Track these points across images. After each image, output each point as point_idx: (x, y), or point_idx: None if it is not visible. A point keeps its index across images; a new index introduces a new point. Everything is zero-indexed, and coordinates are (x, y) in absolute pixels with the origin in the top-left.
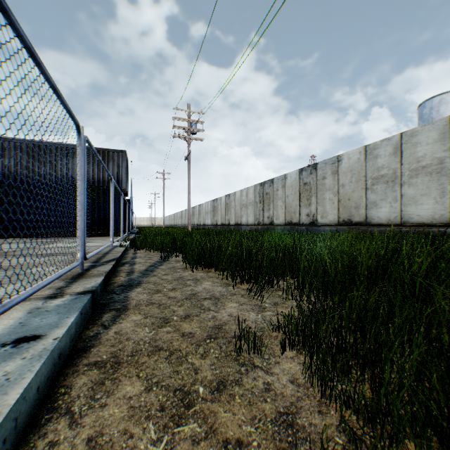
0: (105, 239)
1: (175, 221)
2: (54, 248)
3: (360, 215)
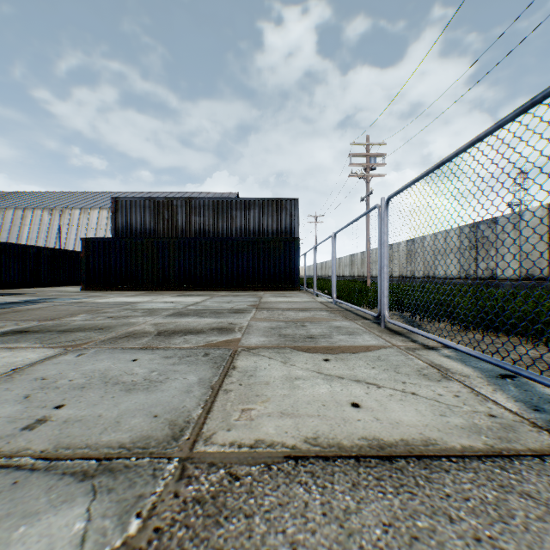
0: (295, 293)
1: (323, 272)
2: (280, 303)
3: None
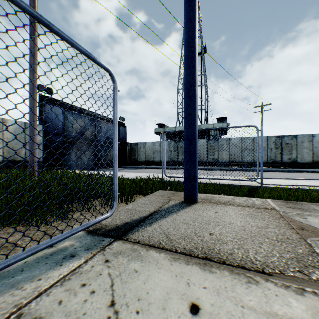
0: None
1: None
2: None
3: None
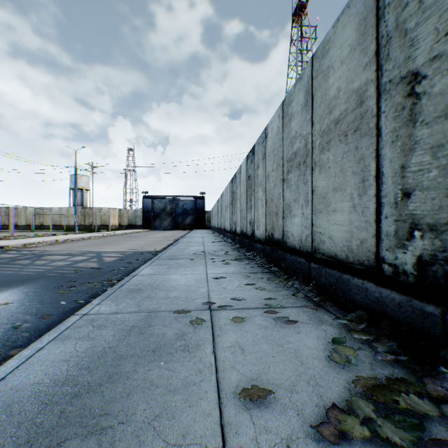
0: None
1: None
2: None
3: (59, 223)
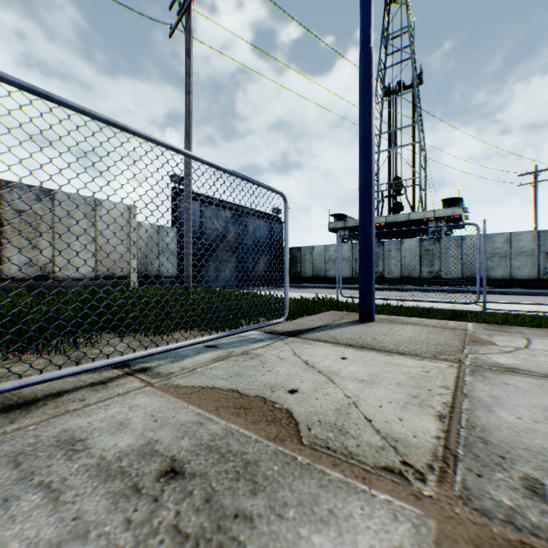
0: None
1: None
2: None
3: None
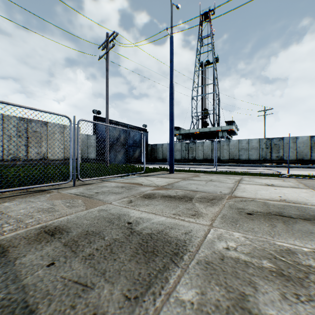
0: None
1: None
2: None
3: None
